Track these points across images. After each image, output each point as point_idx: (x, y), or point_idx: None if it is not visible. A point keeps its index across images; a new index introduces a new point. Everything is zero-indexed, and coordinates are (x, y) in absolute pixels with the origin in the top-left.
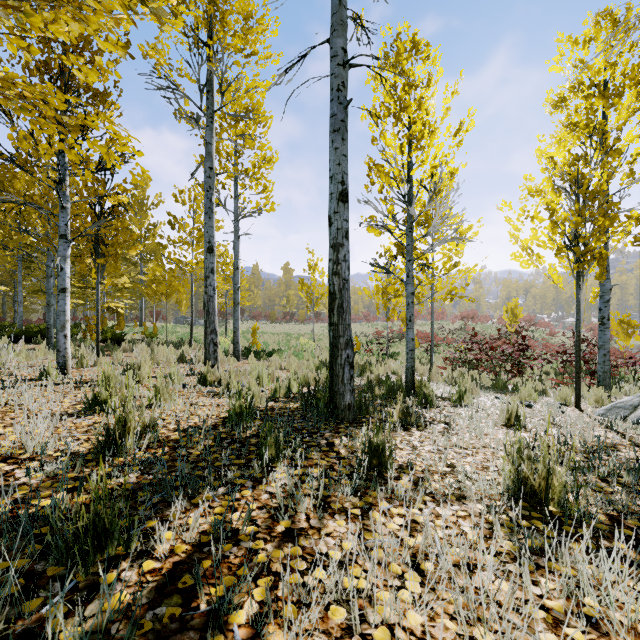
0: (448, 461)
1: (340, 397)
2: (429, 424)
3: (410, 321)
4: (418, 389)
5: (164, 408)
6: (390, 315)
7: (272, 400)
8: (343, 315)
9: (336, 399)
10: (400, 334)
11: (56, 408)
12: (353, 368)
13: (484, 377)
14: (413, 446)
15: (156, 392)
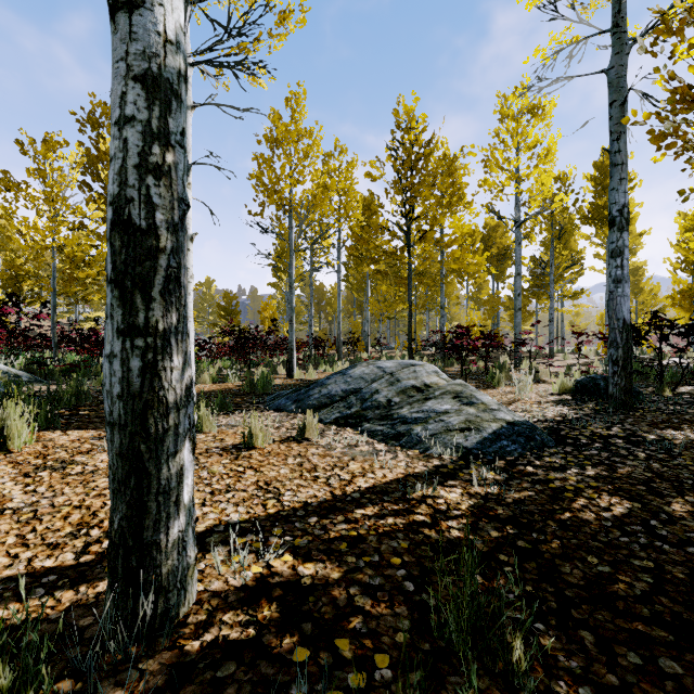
0: None
1: None
2: None
3: None
4: None
5: None
6: None
7: None
8: None
9: None
10: None
11: None
12: None
13: None
14: None
15: None
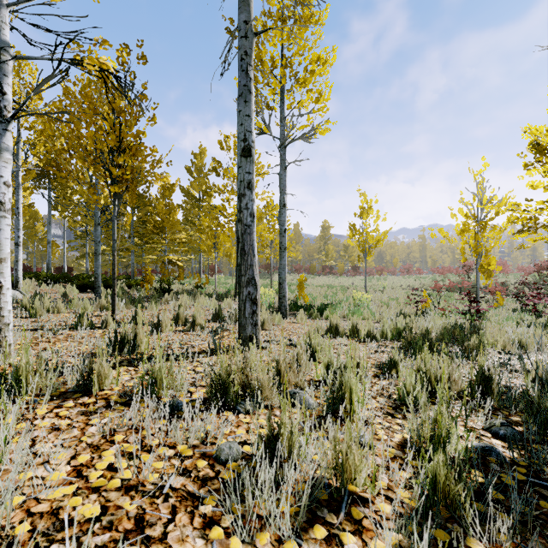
0: None
1: None
2: None
3: None
4: None
5: None
6: (480, 263)
7: None
8: None
9: None
10: (456, 288)
11: None
12: None
13: None
14: None
15: None
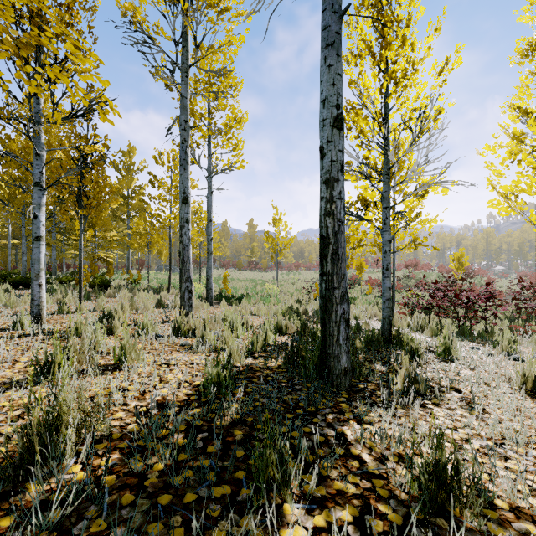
0: (530, 481)
1: (335, 360)
2: (438, 392)
3: (387, 269)
4: (396, 339)
5: (128, 373)
6: (349, 264)
7: (250, 355)
8: (338, 263)
9: (330, 362)
10: (351, 280)
11: (3, 372)
12: (348, 325)
13: (444, 323)
14: (475, 456)
15: (123, 350)
